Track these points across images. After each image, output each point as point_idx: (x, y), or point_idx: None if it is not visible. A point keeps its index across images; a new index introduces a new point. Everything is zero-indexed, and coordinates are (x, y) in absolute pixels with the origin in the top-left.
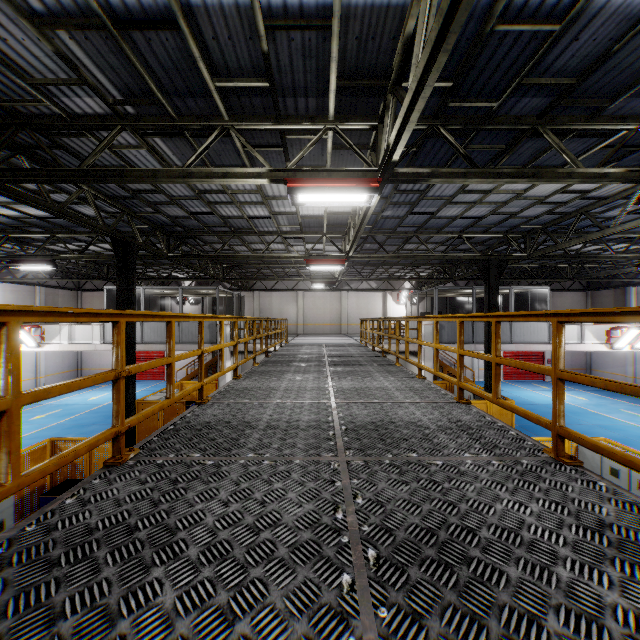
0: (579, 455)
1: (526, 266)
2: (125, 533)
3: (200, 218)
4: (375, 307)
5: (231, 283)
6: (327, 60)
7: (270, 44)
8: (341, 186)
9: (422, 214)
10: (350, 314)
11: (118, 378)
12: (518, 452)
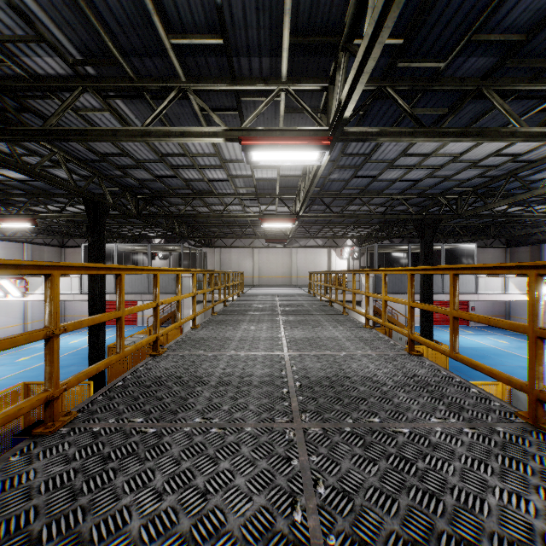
0: (512, 397)
1: (454, 225)
2: None
3: (165, 181)
4: (321, 262)
5: (195, 240)
6: (280, 15)
7: None
8: (293, 144)
9: (365, 177)
10: (299, 268)
11: (50, 337)
12: (488, 416)
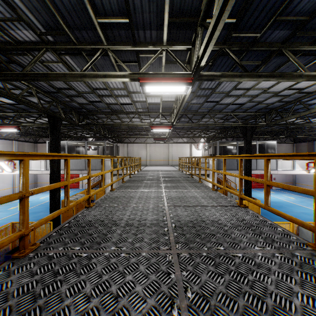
0: (298, 231)
1: (263, 130)
2: None
3: (95, 104)
4: (186, 151)
5: (112, 139)
6: (163, 5)
7: None
8: (170, 81)
9: (212, 102)
10: (173, 155)
11: (23, 197)
12: (289, 245)
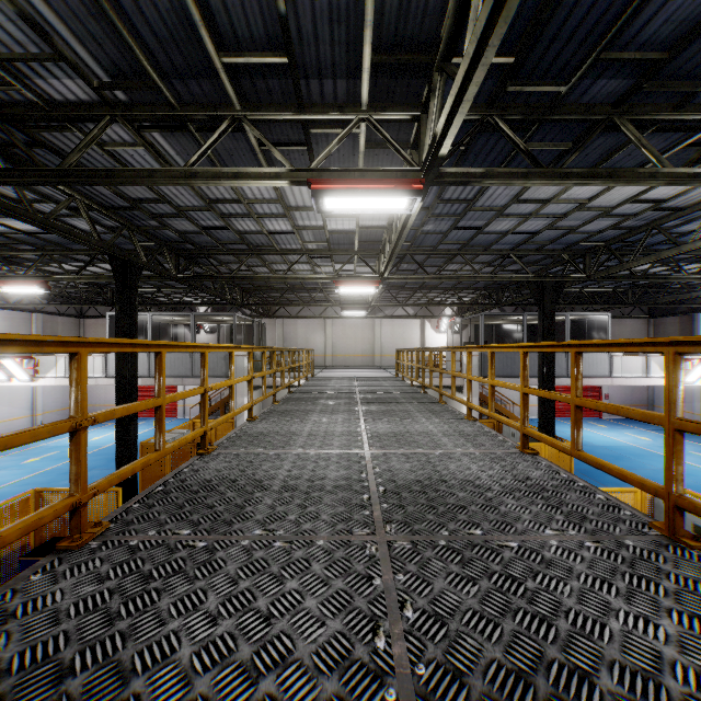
0: (654, 508)
1: (582, 290)
2: (50, 680)
3: (213, 233)
4: (412, 336)
5: (251, 309)
6: (360, 27)
7: (288, 5)
8: (376, 188)
9: (468, 228)
10: (384, 344)
11: (77, 429)
12: (616, 527)
